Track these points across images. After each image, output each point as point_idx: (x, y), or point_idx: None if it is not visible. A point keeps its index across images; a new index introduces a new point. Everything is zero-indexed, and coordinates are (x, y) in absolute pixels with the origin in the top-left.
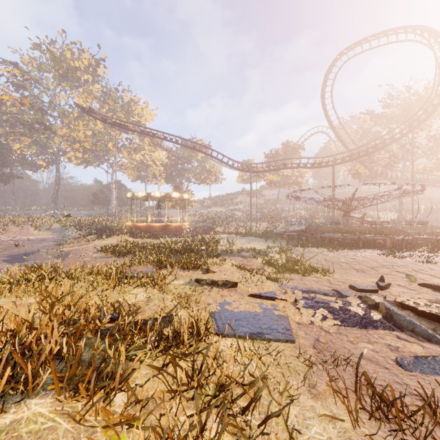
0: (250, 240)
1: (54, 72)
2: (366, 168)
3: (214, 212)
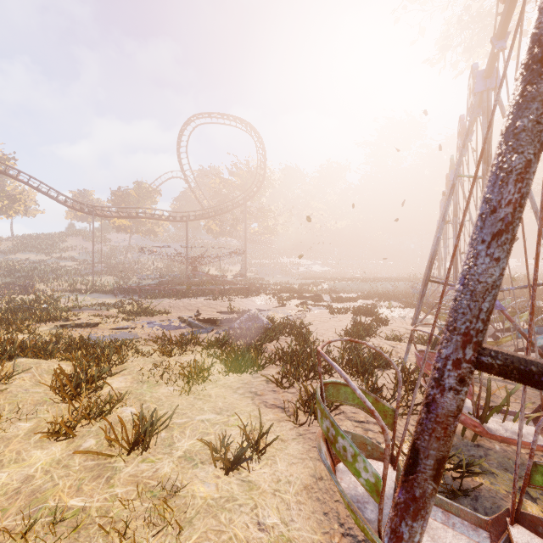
0: (102, 294)
1: None
2: (217, 226)
3: (23, 260)
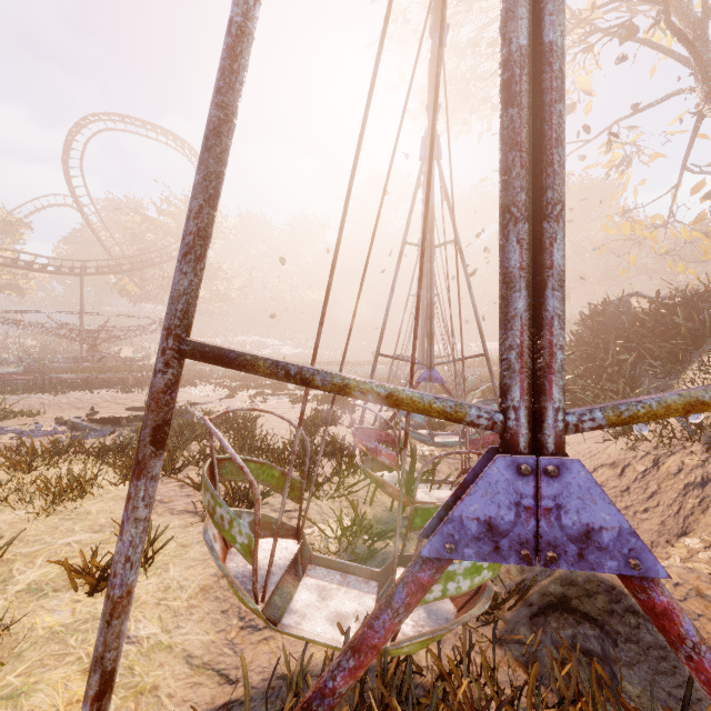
0: None
1: None
2: (137, 286)
3: None
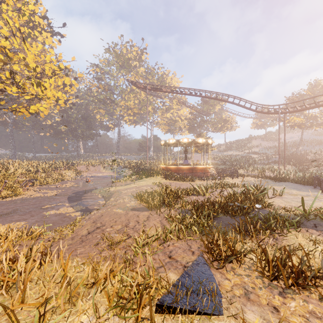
0: None
1: (117, 65)
2: None
3: (230, 155)
